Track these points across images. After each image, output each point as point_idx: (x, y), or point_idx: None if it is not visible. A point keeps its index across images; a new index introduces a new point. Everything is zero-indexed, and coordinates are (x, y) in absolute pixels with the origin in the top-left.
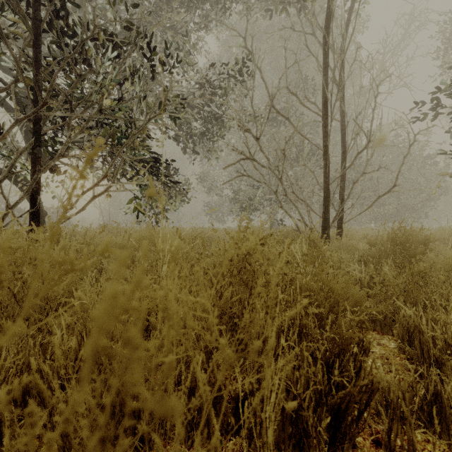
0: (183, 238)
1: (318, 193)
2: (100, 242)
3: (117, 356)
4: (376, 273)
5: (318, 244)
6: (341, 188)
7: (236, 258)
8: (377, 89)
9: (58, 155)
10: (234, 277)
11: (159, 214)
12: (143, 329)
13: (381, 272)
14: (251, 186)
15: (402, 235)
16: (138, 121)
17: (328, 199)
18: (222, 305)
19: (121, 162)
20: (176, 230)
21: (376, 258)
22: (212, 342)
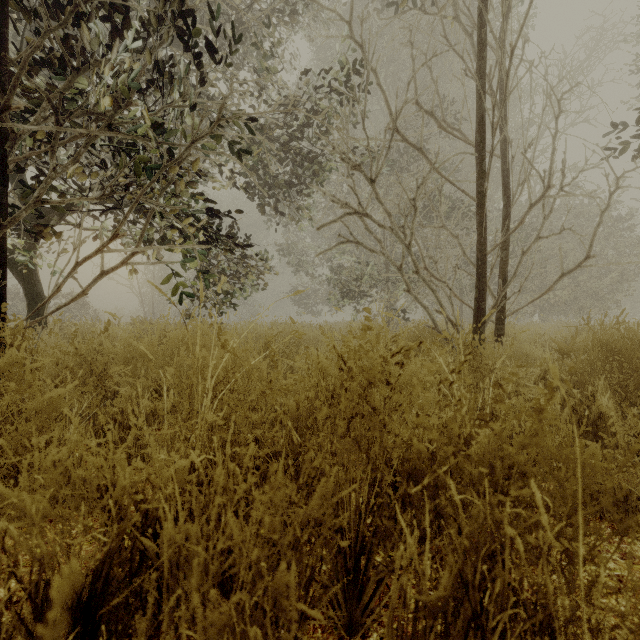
0: (233, 348)
1: (464, 270)
2: (113, 348)
3: (64, 632)
4: (584, 404)
5: (478, 353)
6: (502, 262)
7: (346, 395)
8: (559, 106)
9: (35, 199)
10: (340, 437)
11: (220, 302)
12: (133, 558)
13: (592, 402)
14: (358, 262)
15: (621, 337)
16: (176, 145)
17: (484, 278)
18: (312, 513)
19: (149, 217)
20: (218, 332)
21: (576, 376)
22: (285, 636)
